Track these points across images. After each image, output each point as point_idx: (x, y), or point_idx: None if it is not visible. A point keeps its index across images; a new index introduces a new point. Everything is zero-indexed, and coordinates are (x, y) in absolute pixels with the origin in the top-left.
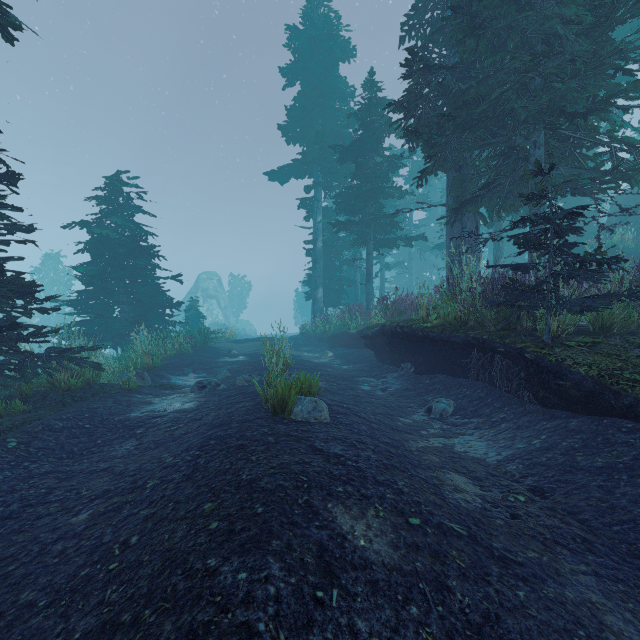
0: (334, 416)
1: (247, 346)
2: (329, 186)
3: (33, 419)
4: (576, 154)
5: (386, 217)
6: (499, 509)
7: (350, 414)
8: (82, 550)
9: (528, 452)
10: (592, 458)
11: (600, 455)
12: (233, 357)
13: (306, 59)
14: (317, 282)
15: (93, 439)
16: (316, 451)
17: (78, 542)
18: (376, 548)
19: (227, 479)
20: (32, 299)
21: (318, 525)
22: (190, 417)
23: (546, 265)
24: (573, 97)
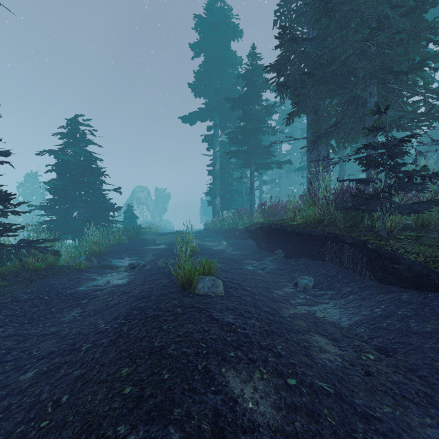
0: (227, 290)
1: (167, 238)
2: (224, 126)
3: (6, 292)
4: (399, 101)
5: (264, 148)
6: (355, 367)
7: (239, 288)
8: (23, 407)
9: (372, 318)
10: (423, 324)
11: (429, 322)
12: (157, 245)
13: (208, 38)
14: (216, 193)
15: (49, 308)
16: (213, 320)
17: (21, 399)
18: (262, 410)
19: (143, 345)
20: (7, 204)
21: (214, 390)
22: (122, 290)
23: (381, 180)
24: (398, 61)
